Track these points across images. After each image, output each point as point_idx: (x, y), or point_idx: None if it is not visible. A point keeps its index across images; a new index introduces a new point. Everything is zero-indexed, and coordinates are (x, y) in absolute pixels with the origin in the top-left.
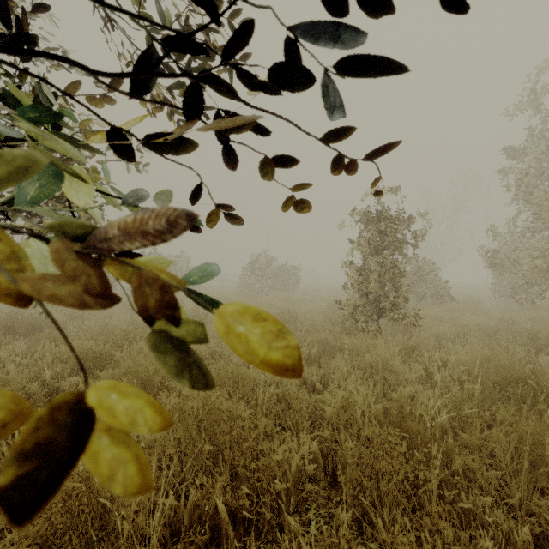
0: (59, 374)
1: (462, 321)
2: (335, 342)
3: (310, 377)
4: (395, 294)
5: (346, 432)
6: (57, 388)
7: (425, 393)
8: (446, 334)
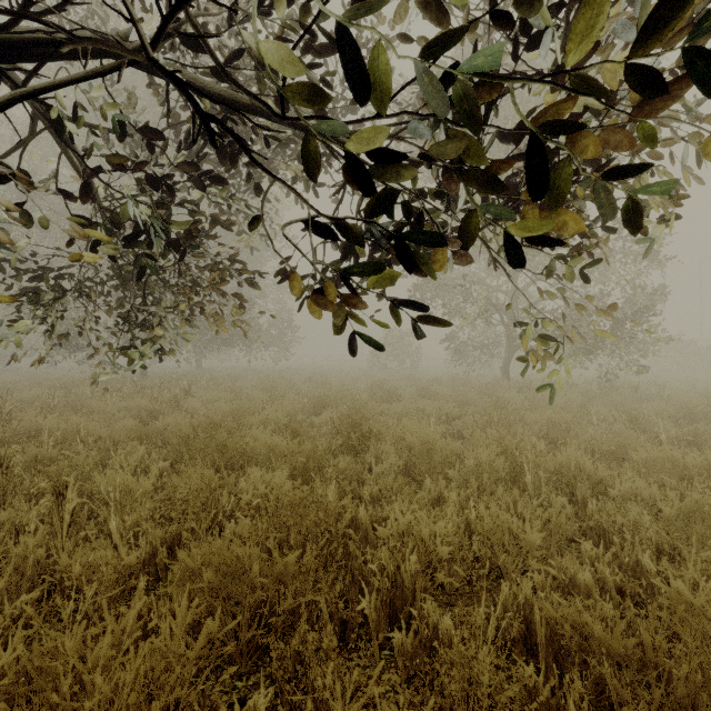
0: None
1: None
2: None
3: None
4: None
5: None
6: None
7: None
8: None
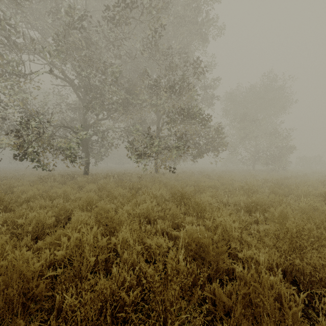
0: None
1: None
2: None
3: None
4: None
5: None
6: None
7: None
8: None
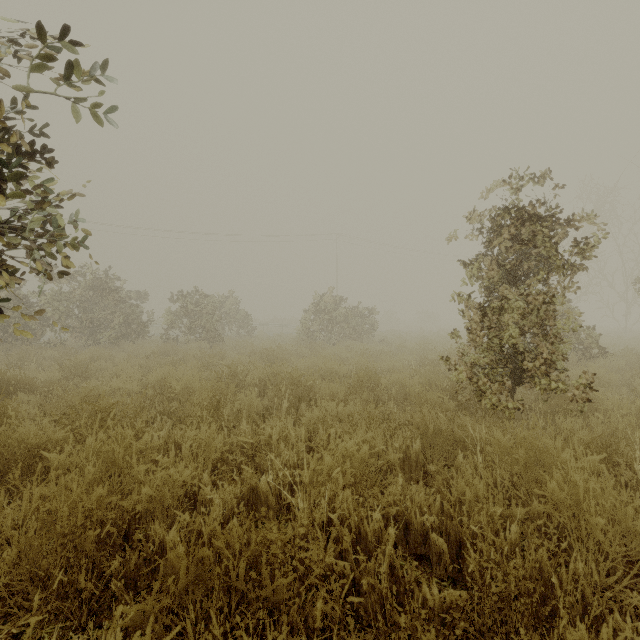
0: None
1: None
2: (451, 430)
3: (419, 516)
4: (550, 348)
5: None
6: None
7: None
8: None
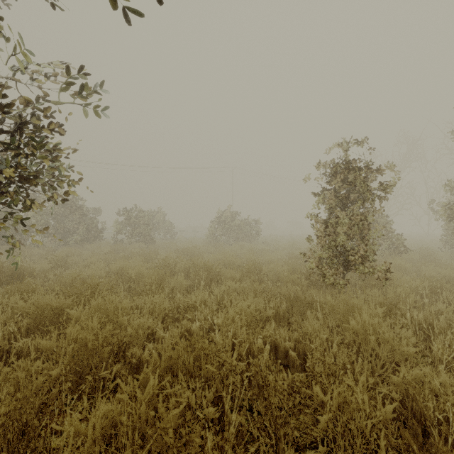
0: (13, 333)
1: (428, 273)
2: (304, 297)
3: (283, 342)
4: (365, 247)
5: (341, 437)
6: (10, 347)
7: (437, 378)
8: (418, 289)
